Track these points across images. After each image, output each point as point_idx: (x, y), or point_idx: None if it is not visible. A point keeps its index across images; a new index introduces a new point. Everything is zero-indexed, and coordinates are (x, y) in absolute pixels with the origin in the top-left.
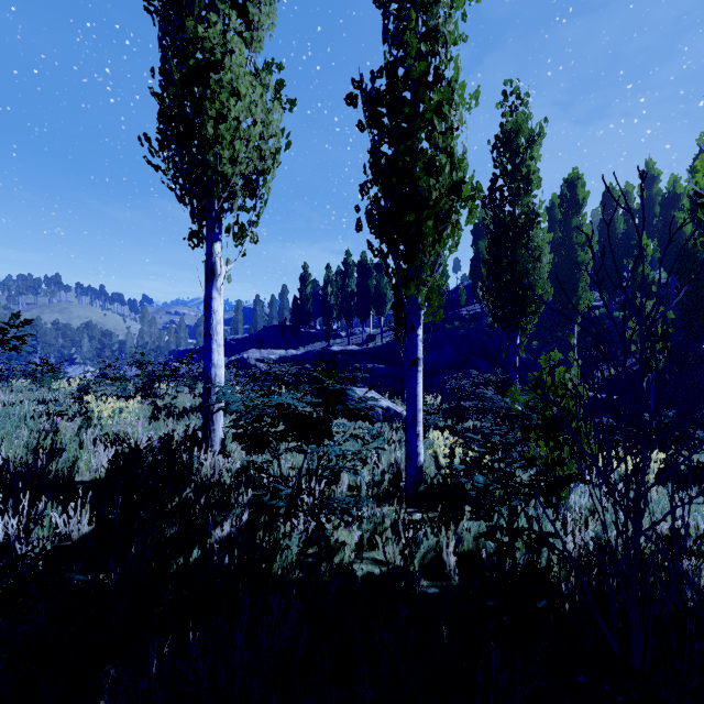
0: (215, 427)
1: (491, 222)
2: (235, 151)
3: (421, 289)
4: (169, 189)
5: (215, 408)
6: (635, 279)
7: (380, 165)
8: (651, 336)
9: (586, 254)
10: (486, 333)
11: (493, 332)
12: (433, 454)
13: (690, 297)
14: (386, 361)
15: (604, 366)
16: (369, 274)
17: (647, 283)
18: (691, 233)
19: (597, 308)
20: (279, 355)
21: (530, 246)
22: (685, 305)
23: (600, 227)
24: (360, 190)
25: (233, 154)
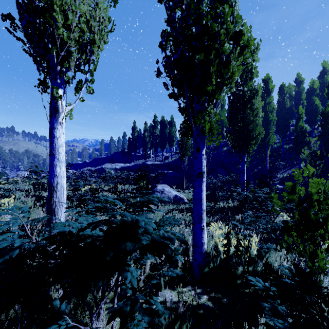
0: (56, 220)
1: (230, 96)
2: (68, 19)
3: (206, 119)
4: (28, 54)
5: (56, 206)
6: (296, 129)
7: (174, 21)
8: (314, 156)
9: (273, 116)
10: (223, 155)
11: (226, 155)
12: (214, 243)
13: (327, 137)
14: (174, 169)
15: (281, 172)
16: (165, 126)
17: (302, 130)
18: (327, 105)
19: (275, 143)
20: (121, 166)
21: (253, 108)
22: (325, 141)
23: (278, 104)
24: (159, 45)
25: (67, 22)
